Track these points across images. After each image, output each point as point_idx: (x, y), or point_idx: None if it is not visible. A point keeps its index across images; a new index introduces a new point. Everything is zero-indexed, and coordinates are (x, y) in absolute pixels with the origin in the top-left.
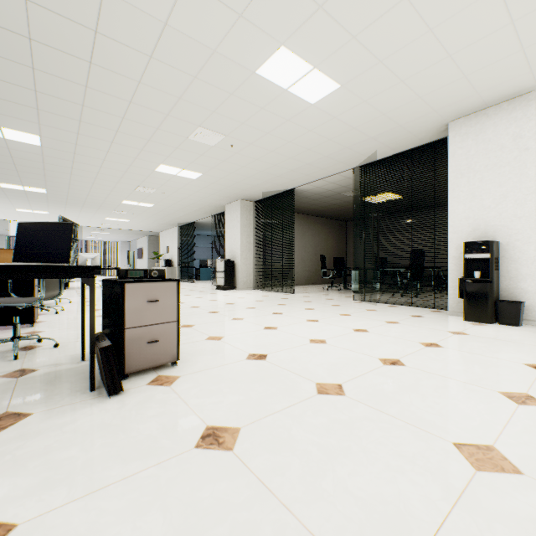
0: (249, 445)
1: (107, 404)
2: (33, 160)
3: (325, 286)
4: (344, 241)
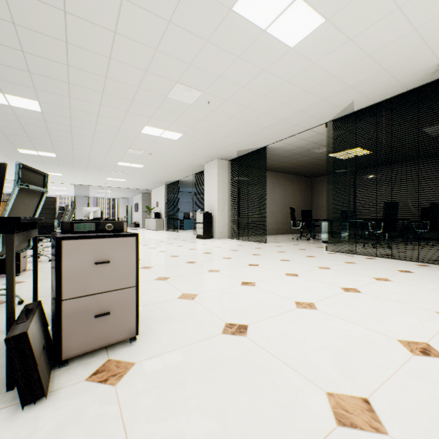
0: None
1: (11, 426)
2: (39, 126)
3: (294, 236)
4: (310, 195)
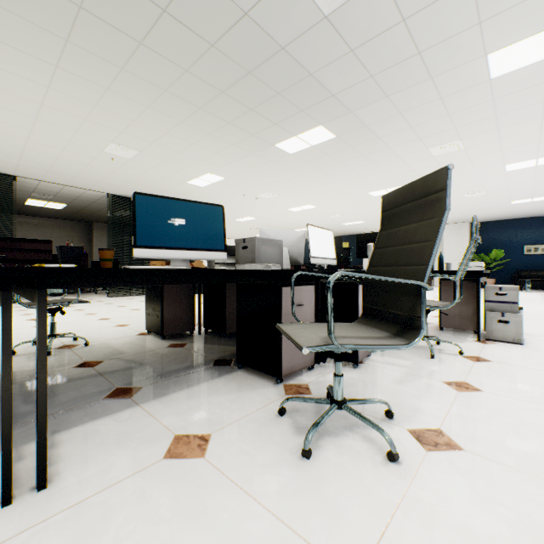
0: None
1: None
2: None
3: None
4: None
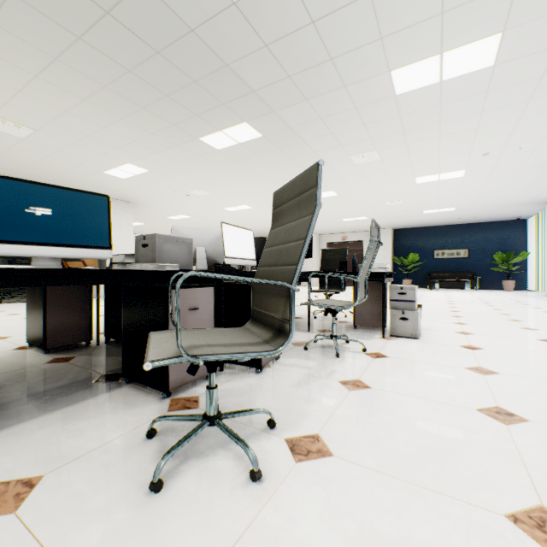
0: None
1: None
2: None
3: None
4: None
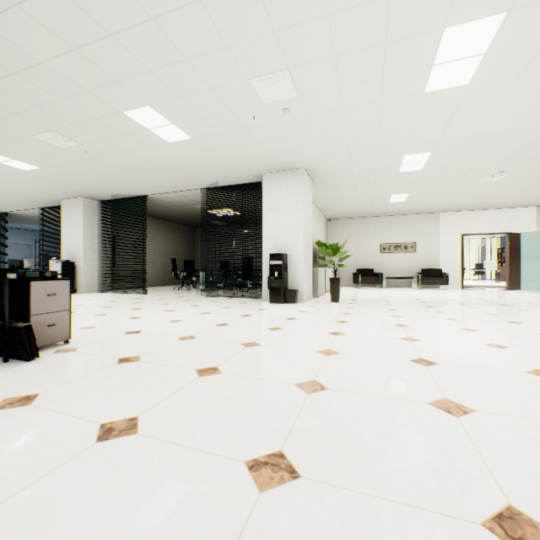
0: (148, 358)
1: (32, 364)
2: None
3: (176, 287)
4: (194, 245)
